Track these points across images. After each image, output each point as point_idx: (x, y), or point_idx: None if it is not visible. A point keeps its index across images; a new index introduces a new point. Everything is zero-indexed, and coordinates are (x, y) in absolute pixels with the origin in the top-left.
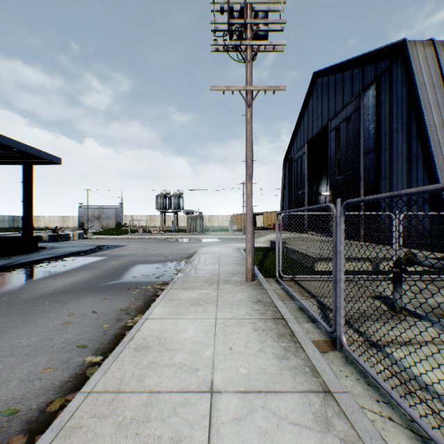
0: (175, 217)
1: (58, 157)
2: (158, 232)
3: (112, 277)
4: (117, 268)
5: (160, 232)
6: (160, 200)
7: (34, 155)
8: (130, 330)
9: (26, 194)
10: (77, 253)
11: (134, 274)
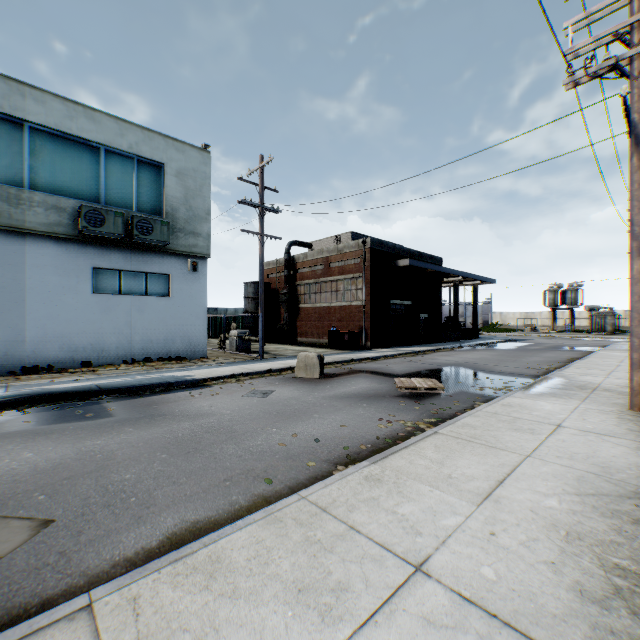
0: (569, 314)
1: (494, 280)
2: (546, 332)
3: (557, 348)
4: (552, 346)
5: (550, 331)
6: (549, 296)
7: (483, 281)
8: (593, 352)
9: (473, 304)
10: (506, 340)
11: (569, 348)
